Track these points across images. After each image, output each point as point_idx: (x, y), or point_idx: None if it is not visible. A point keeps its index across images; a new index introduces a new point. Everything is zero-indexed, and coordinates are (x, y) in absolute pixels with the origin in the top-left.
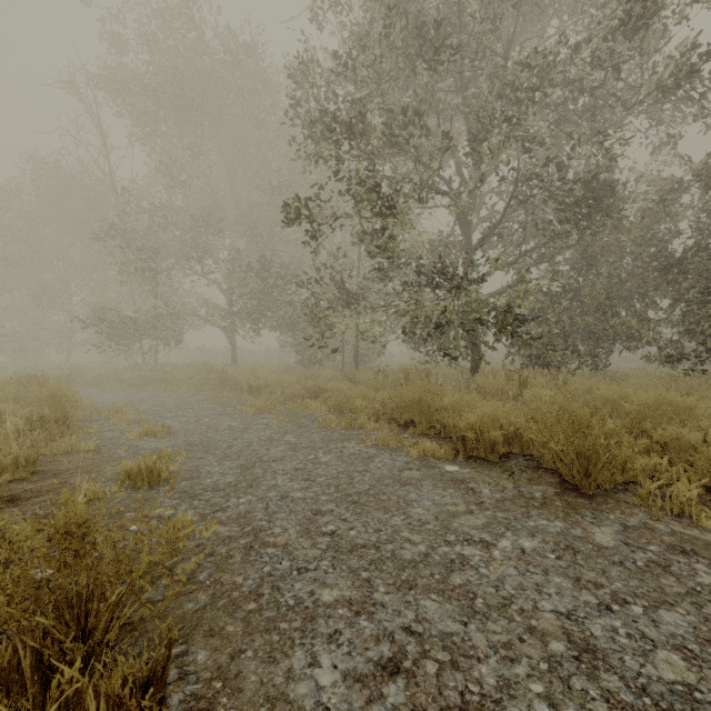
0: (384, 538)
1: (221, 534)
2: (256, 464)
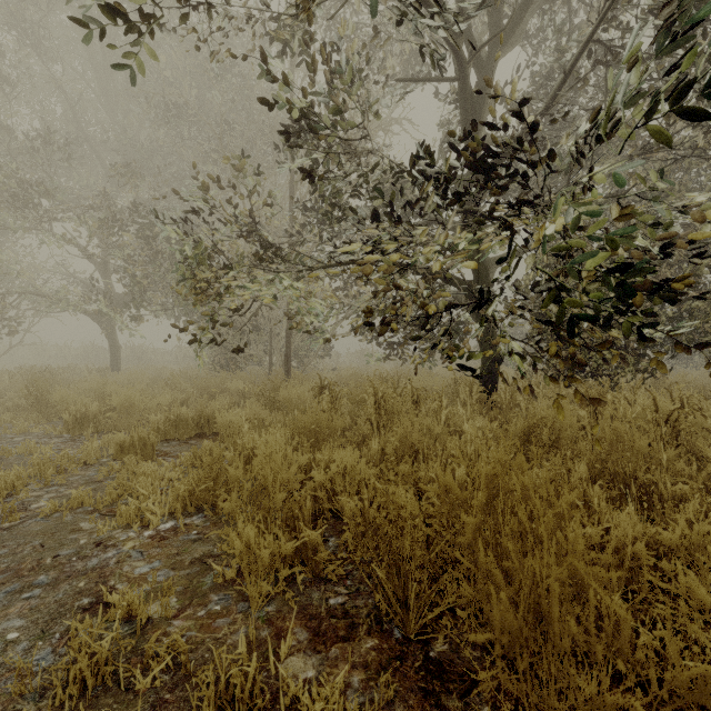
0: None
1: None
2: None
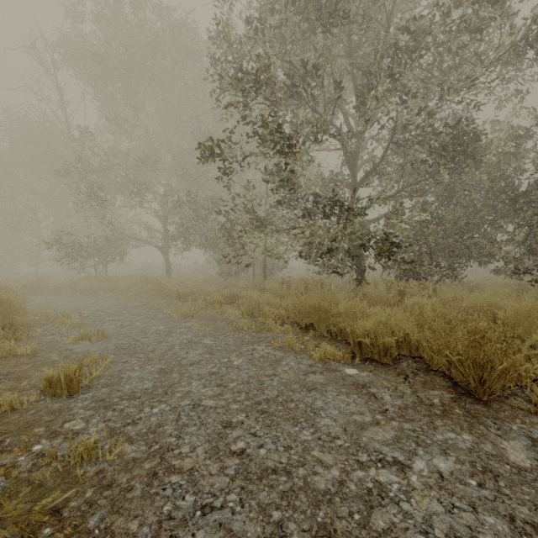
0: (295, 458)
1: (126, 456)
2: (174, 369)
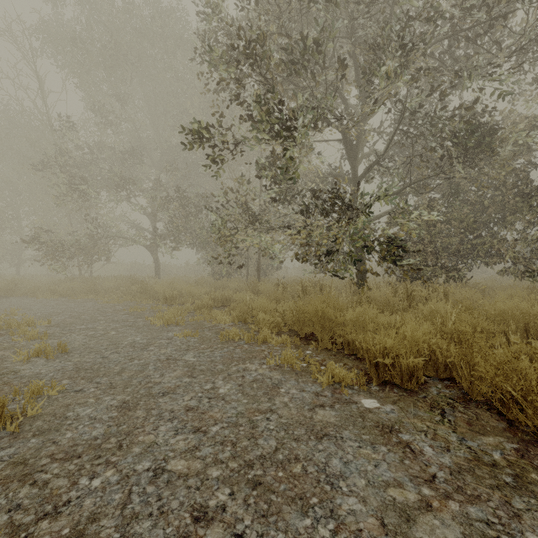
0: None
1: None
2: (140, 401)
